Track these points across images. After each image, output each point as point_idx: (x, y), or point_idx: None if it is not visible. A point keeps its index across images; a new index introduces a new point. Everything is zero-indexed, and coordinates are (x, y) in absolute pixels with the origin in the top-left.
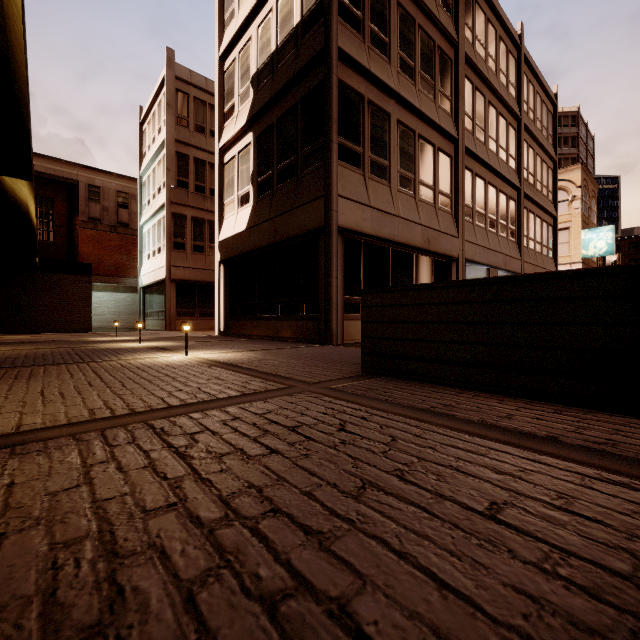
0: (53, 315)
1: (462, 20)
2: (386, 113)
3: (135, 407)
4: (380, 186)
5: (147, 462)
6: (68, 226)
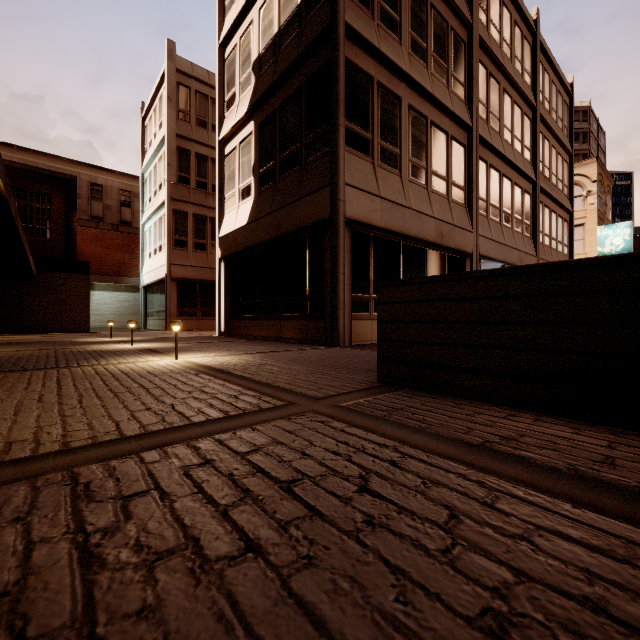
0: (50, 315)
1: (476, 1)
2: (397, 97)
3: (73, 439)
4: (390, 175)
5: (14, 578)
6: (66, 223)
